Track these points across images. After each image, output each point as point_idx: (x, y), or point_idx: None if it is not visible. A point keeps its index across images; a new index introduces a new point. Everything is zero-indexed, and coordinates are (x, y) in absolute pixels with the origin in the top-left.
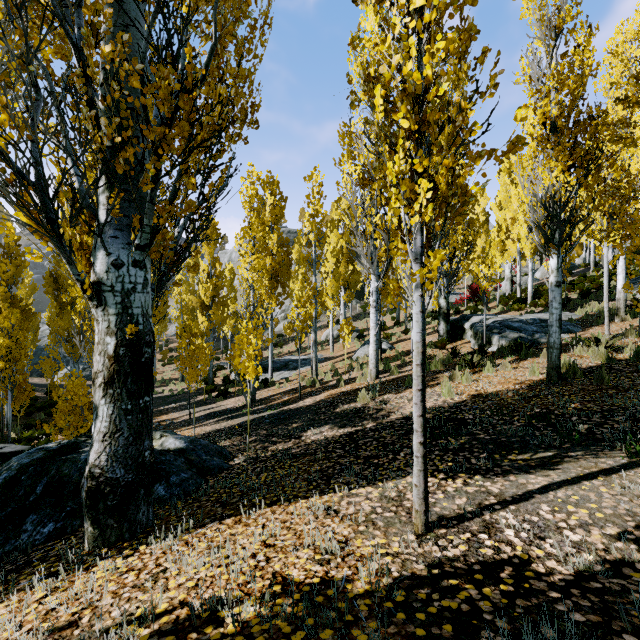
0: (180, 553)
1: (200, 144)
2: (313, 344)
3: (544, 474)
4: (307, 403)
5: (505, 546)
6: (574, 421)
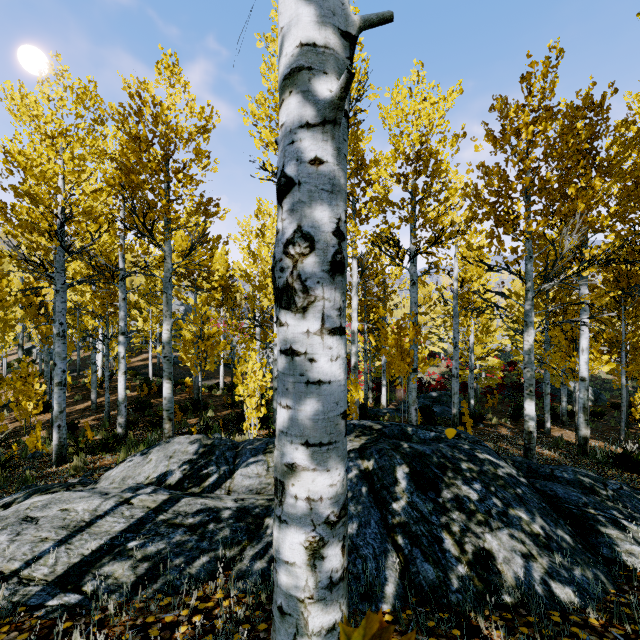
0: None
1: None
2: None
3: None
4: None
5: None
6: None
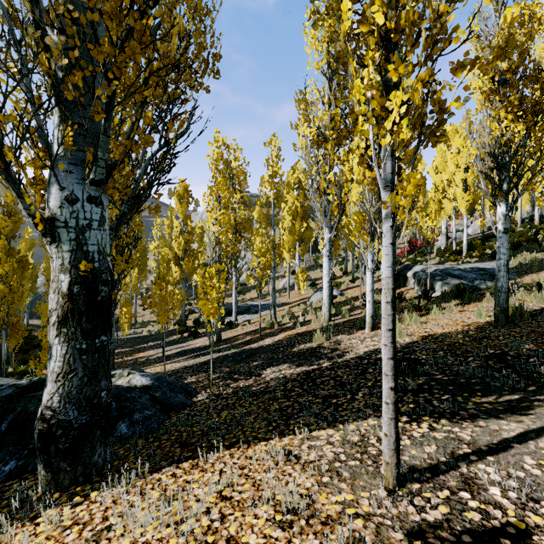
0: (130, 503)
1: (155, 72)
2: (272, 290)
3: (516, 420)
4: (267, 343)
5: (494, 509)
6: (533, 362)
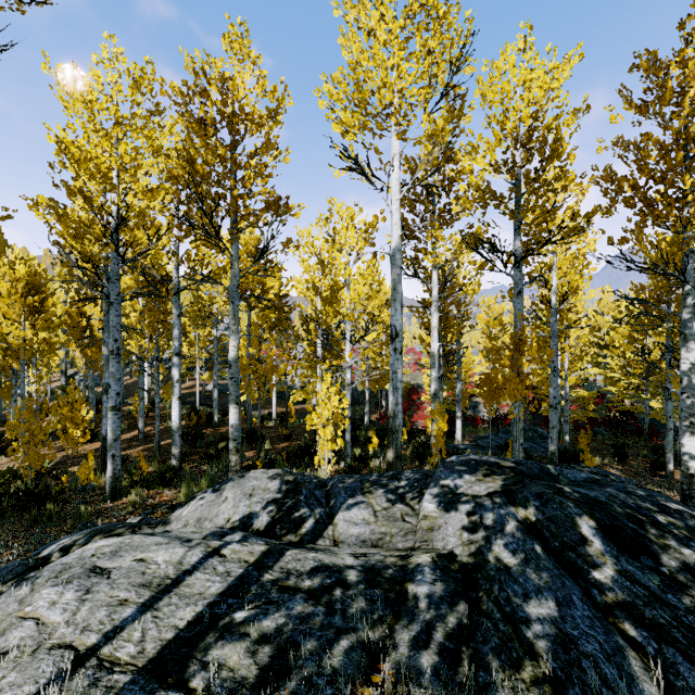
0: None
1: None
2: None
3: None
4: None
5: None
6: None
